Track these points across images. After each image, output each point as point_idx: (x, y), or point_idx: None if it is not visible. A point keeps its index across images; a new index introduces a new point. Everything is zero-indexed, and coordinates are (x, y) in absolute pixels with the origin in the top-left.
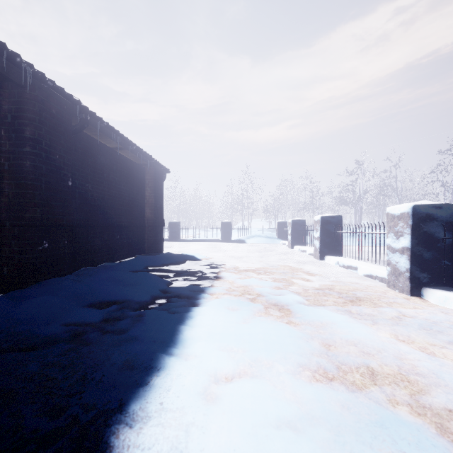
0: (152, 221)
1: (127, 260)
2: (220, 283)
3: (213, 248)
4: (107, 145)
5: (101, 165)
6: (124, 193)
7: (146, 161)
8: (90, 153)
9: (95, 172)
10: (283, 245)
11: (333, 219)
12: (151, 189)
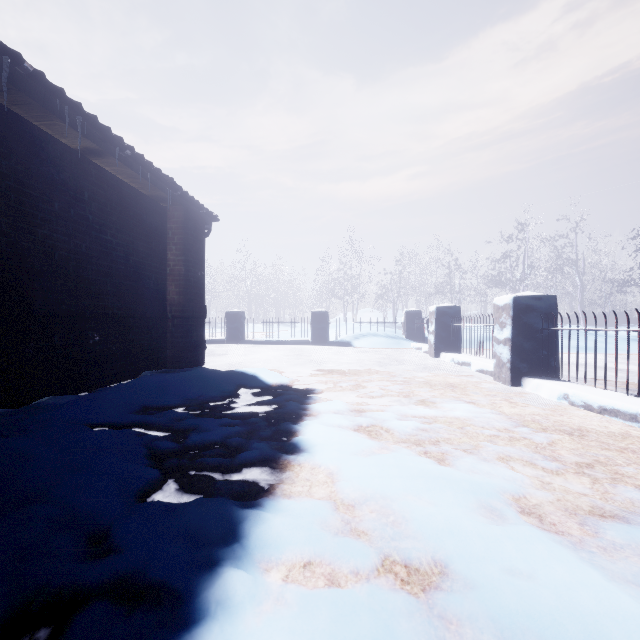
0: (180, 309)
1: (111, 387)
2: (302, 478)
3: (297, 357)
4: (62, 141)
5: (44, 183)
6: (115, 250)
7: (163, 191)
8: (5, 148)
9: (23, 193)
10: (417, 351)
11: (539, 301)
12: (177, 247)
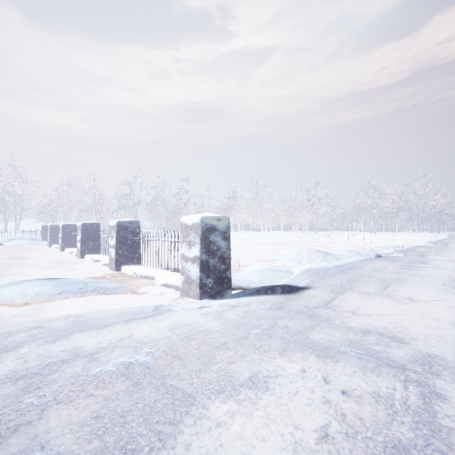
0: None
1: None
2: None
3: None
4: None
5: None
6: None
7: None
8: None
9: None
10: (46, 245)
11: (71, 226)
12: None
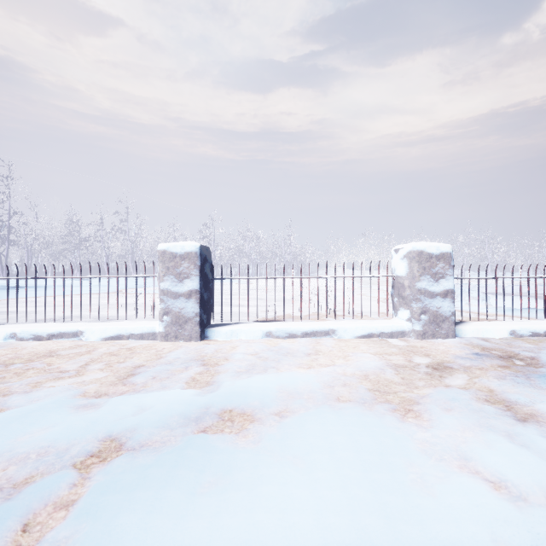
0: None
1: None
2: None
3: None
4: None
5: None
6: None
7: None
8: None
9: None
10: None
11: None
12: None
